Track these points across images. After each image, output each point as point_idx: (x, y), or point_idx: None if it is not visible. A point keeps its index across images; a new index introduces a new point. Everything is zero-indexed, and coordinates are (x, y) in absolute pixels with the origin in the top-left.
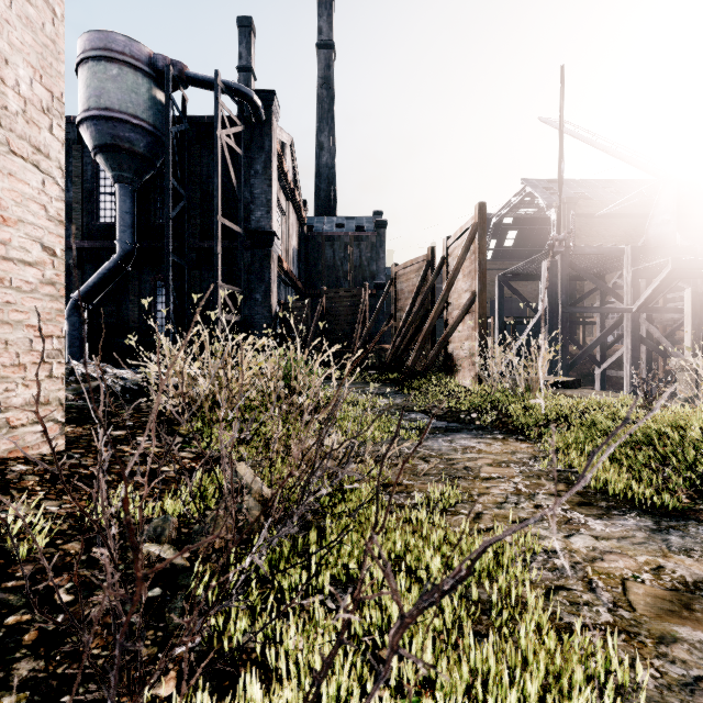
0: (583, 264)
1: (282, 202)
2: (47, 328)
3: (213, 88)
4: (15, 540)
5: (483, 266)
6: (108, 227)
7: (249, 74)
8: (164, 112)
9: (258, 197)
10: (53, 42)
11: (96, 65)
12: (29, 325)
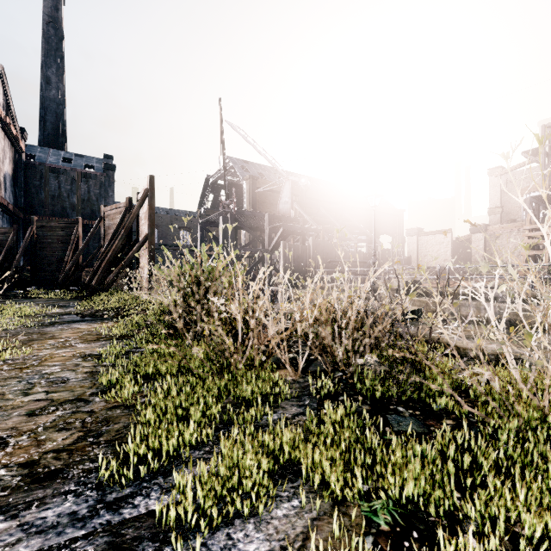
0: (249, 220)
1: None
2: None
3: None
4: None
5: (153, 218)
6: None
7: None
8: None
9: None
10: None
11: None
12: None
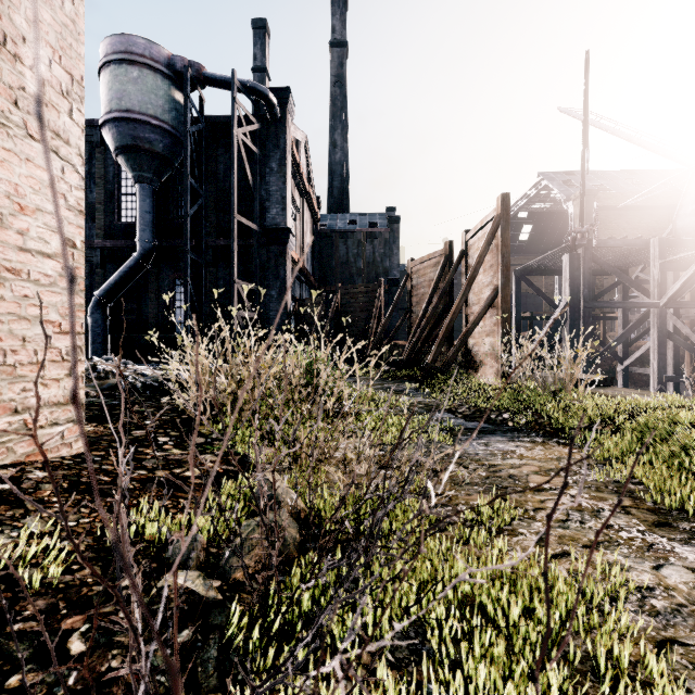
0: (605, 257)
1: (297, 199)
2: (67, 324)
3: (230, 87)
4: (26, 567)
5: (507, 259)
6: (128, 227)
7: (264, 74)
8: (182, 113)
9: (274, 194)
10: (72, 22)
11: (117, 68)
12: (47, 321)
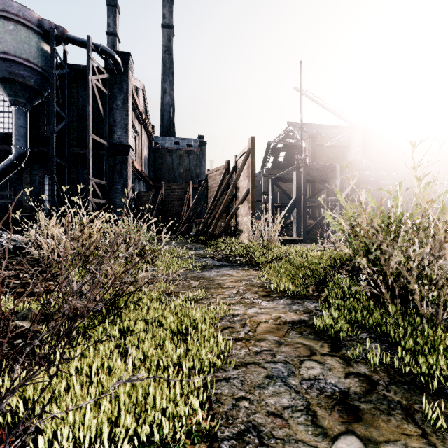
0: (317, 173)
1: (137, 126)
2: None
3: (86, 47)
4: None
5: (254, 173)
6: (6, 136)
7: (115, 38)
8: (50, 59)
9: (119, 122)
10: None
11: None
12: None
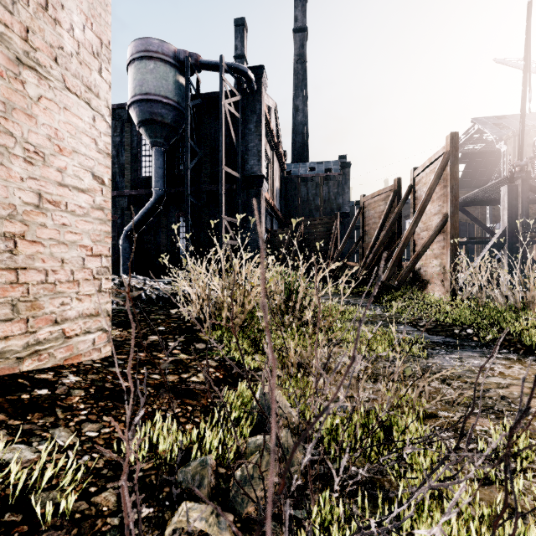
0: None
1: (268, 153)
2: (97, 248)
3: (219, 69)
4: (46, 489)
5: (455, 190)
6: (147, 180)
7: (243, 60)
8: (184, 92)
9: (251, 149)
10: None
11: (139, 63)
12: (81, 245)
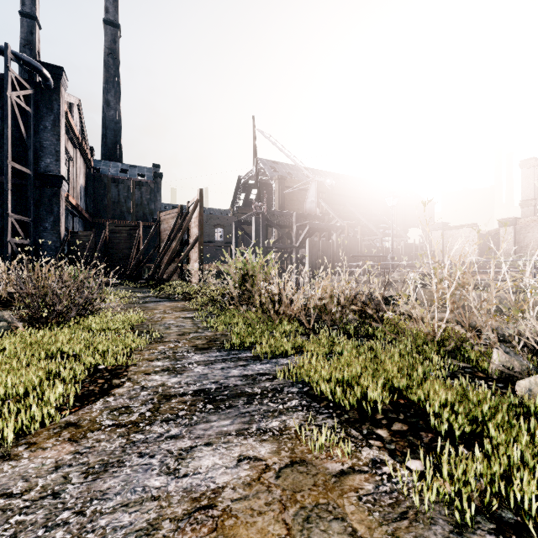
0: (278, 219)
1: (70, 149)
2: None
3: (2, 54)
4: None
5: (202, 222)
6: None
7: (34, 22)
8: None
9: (47, 147)
10: None
11: None
12: None
